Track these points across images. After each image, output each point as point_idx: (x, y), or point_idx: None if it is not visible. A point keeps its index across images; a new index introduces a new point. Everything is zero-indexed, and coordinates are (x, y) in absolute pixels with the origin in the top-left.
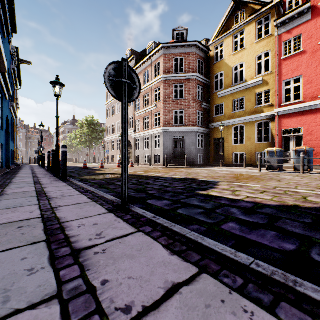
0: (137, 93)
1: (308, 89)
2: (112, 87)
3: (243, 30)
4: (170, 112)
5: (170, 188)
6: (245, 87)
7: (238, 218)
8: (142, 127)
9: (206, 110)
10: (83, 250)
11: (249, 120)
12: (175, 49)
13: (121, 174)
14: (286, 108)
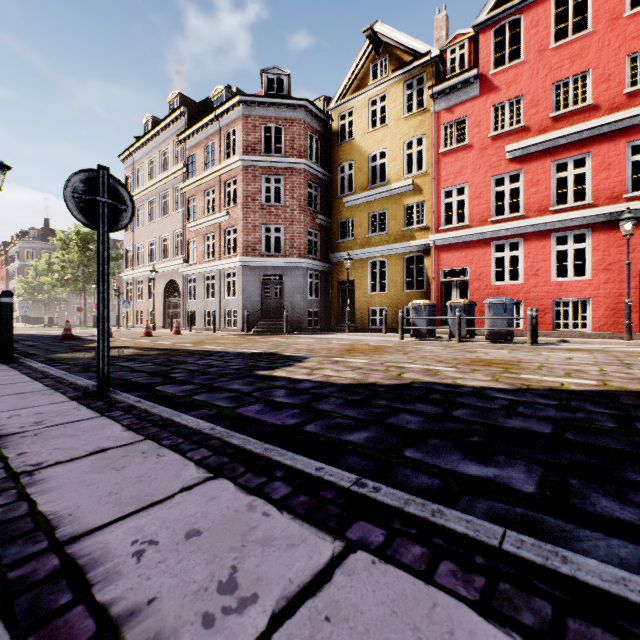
0: (129, 217)
1: (475, 207)
2: (80, 209)
3: (385, 92)
4: (257, 229)
5: (217, 368)
6: (387, 193)
7: (274, 400)
8: (201, 255)
9: (324, 229)
10: (6, 436)
11: (393, 251)
12: (266, 109)
13: (143, 348)
14: (446, 235)
